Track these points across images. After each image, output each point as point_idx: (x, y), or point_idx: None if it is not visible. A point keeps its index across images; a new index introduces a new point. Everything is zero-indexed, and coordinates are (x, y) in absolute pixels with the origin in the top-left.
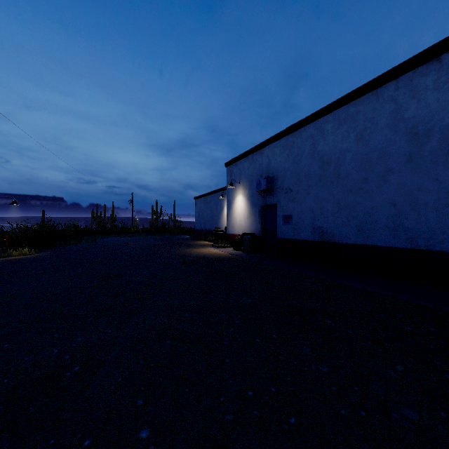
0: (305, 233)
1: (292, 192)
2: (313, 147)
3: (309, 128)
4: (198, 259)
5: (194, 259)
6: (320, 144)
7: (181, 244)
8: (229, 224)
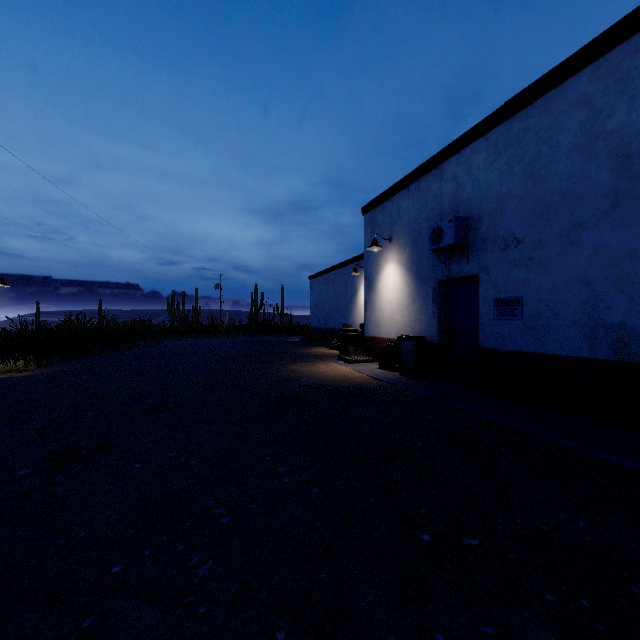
0: (563, 341)
1: (523, 245)
2: (589, 127)
3: (575, 83)
4: (310, 391)
5: (302, 391)
6: (618, 114)
7: (284, 354)
8: (370, 318)
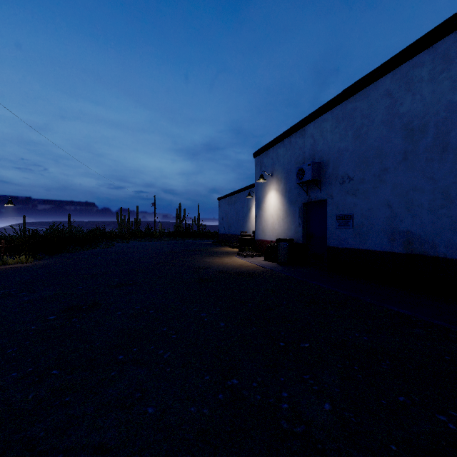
0: (376, 241)
1: (353, 181)
2: (391, 110)
3: (382, 82)
4: (219, 274)
5: (213, 274)
6: (406, 103)
7: (201, 251)
8: (259, 227)
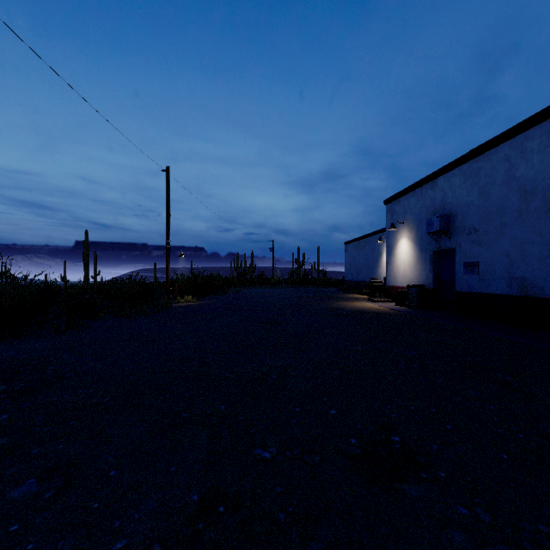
0: (497, 286)
1: (478, 233)
2: (509, 173)
3: (502, 148)
4: (353, 312)
5: (348, 312)
6: (521, 169)
7: (330, 297)
8: (390, 274)
